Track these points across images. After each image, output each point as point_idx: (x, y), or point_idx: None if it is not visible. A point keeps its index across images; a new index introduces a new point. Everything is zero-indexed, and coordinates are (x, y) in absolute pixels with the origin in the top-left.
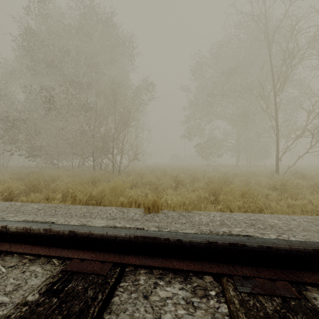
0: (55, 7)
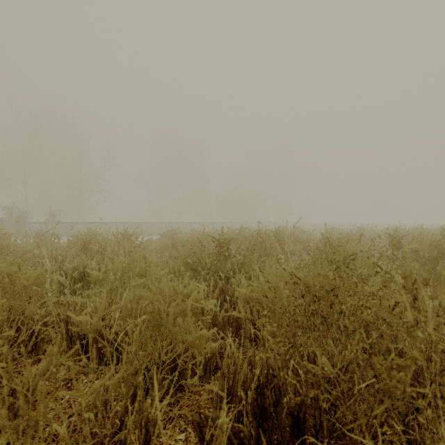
0: None
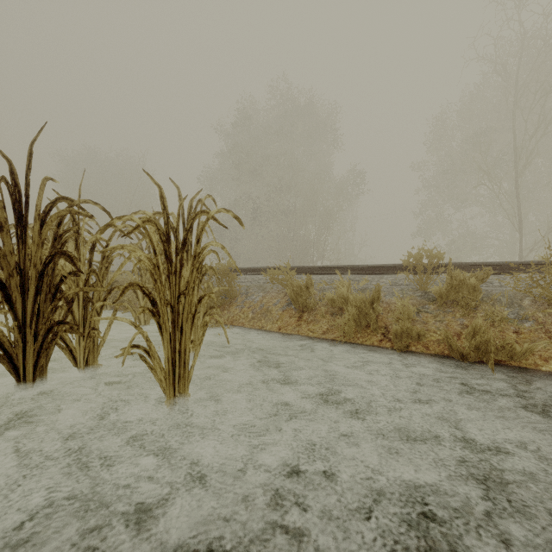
0: (254, 108)
